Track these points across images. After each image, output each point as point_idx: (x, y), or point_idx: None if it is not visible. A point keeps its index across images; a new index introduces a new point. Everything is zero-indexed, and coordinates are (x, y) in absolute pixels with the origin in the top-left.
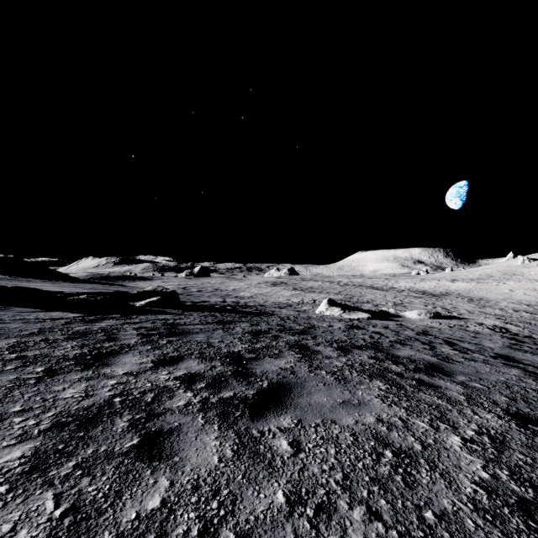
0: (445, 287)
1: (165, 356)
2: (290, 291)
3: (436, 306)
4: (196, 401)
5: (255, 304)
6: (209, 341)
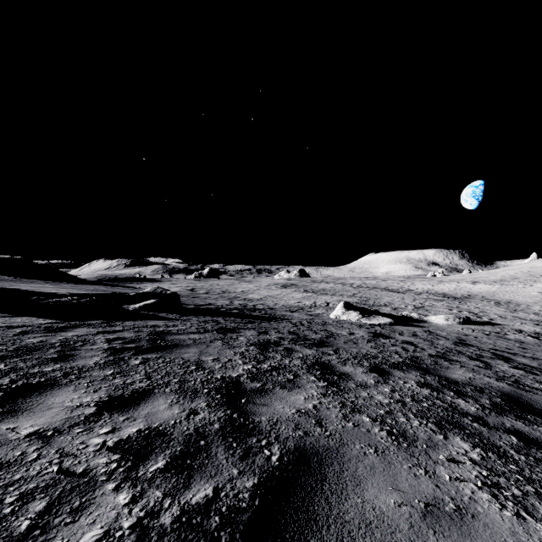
0: (467, 290)
1: (124, 388)
2: (301, 293)
3: (462, 310)
4: (127, 524)
5: (264, 307)
6: (200, 359)
